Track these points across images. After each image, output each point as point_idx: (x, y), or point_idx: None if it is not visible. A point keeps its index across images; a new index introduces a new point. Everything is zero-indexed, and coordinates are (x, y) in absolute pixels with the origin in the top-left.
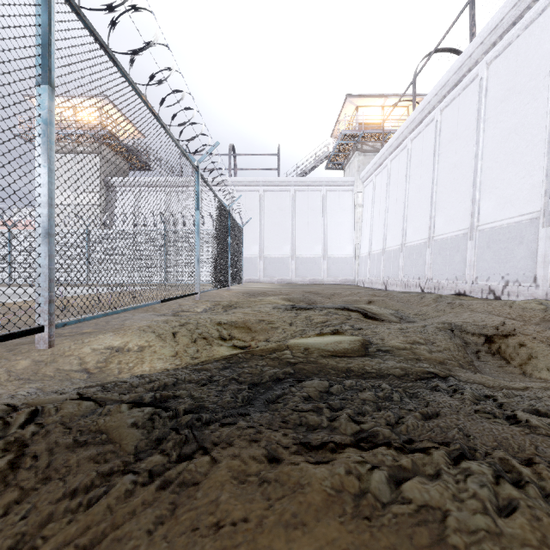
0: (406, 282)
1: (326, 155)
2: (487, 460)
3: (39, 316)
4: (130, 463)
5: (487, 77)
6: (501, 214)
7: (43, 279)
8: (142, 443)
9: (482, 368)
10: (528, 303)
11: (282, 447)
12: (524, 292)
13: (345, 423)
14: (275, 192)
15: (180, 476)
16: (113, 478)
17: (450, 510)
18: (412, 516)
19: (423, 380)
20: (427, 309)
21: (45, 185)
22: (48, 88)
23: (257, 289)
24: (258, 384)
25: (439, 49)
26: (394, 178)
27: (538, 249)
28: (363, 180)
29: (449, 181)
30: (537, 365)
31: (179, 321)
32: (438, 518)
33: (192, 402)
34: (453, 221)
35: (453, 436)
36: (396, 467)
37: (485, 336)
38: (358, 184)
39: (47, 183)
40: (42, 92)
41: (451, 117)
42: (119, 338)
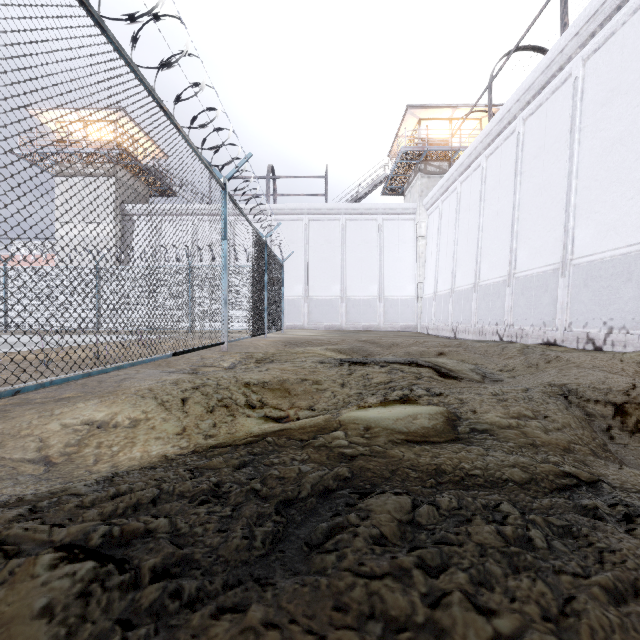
0: (481, 328)
1: (383, 178)
2: None
3: None
4: None
5: (583, 76)
6: (602, 244)
7: None
8: None
9: (623, 455)
10: None
11: None
12: (634, 342)
13: (461, 617)
14: (322, 222)
15: None
16: None
17: None
18: None
19: (562, 491)
20: (514, 364)
21: None
22: None
23: (300, 337)
24: (293, 501)
25: (520, 47)
26: (465, 203)
27: None
28: (427, 207)
29: (535, 206)
30: None
31: (193, 382)
32: None
33: (173, 548)
34: (539, 254)
35: None
36: None
37: (614, 405)
38: (421, 212)
39: None
40: None
41: (537, 127)
42: (104, 407)
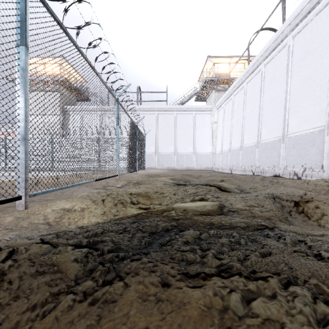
0: (244, 168)
1: (195, 93)
2: (306, 285)
3: (19, 190)
4: (71, 286)
5: (293, 45)
6: (301, 127)
7: (21, 167)
8: (80, 272)
9: (293, 222)
10: (318, 181)
11: (170, 276)
12: (315, 175)
13: (211, 259)
14: (164, 115)
15: (104, 296)
16: (60, 296)
17: (285, 323)
18: (259, 326)
19: (258, 230)
20: (257, 185)
21: (22, 108)
22: (24, 48)
23: (154, 172)
24: (155, 233)
25: (263, 28)
26: (236, 106)
27: (324, 149)
28: (218, 107)
29: (270, 108)
30: (327, 220)
31: (106, 193)
32: (277, 328)
33: (113, 245)
34: (272, 132)
35: (282, 268)
36: (246, 290)
37: (294, 202)
38: (215, 110)
39: (24, 107)
40: (20, 50)
41: (271, 69)
42: (69, 203)
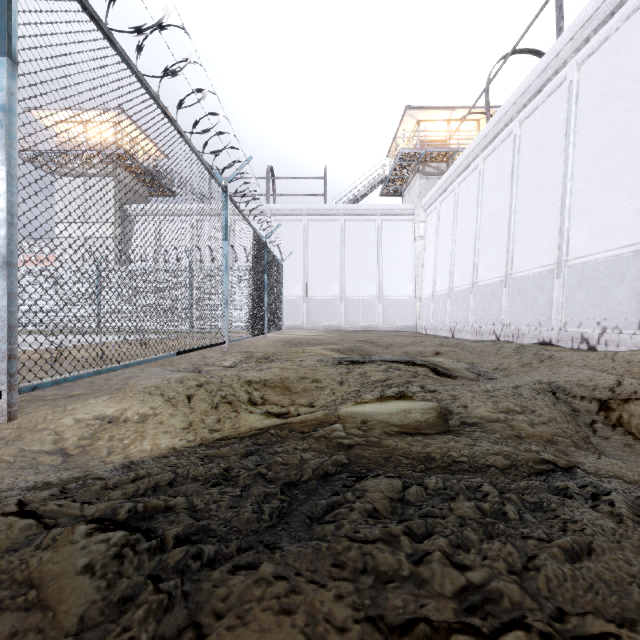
0: (478, 328)
1: (382, 179)
2: None
3: None
4: None
5: (578, 81)
6: (596, 246)
7: None
8: (93, 609)
9: (604, 447)
10: (633, 355)
11: (334, 629)
12: (626, 341)
13: (439, 570)
14: (321, 223)
15: None
16: None
17: None
18: None
19: (539, 475)
20: (509, 363)
21: (3, 195)
22: (7, 62)
23: (299, 336)
24: (296, 483)
25: (517, 50)
26: (463, 204)
27: None
28: (426, 208)
29: (531, 207)
30: None
31: (197, 380)
32: None
33: (192, 521)
34: (535, 255)
35: (635, 604)
36: None
37: (599, 401)
38: (420, 212)
39: (5, 193)
40: None
41: (533, 130)
42: (114, 403)
